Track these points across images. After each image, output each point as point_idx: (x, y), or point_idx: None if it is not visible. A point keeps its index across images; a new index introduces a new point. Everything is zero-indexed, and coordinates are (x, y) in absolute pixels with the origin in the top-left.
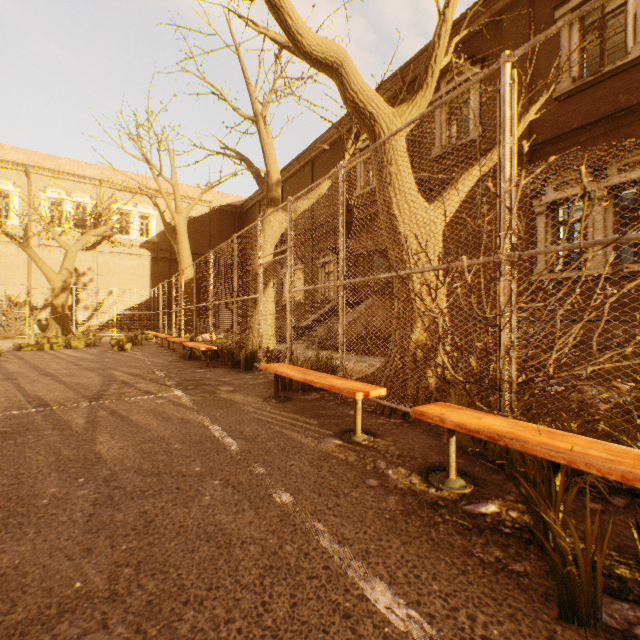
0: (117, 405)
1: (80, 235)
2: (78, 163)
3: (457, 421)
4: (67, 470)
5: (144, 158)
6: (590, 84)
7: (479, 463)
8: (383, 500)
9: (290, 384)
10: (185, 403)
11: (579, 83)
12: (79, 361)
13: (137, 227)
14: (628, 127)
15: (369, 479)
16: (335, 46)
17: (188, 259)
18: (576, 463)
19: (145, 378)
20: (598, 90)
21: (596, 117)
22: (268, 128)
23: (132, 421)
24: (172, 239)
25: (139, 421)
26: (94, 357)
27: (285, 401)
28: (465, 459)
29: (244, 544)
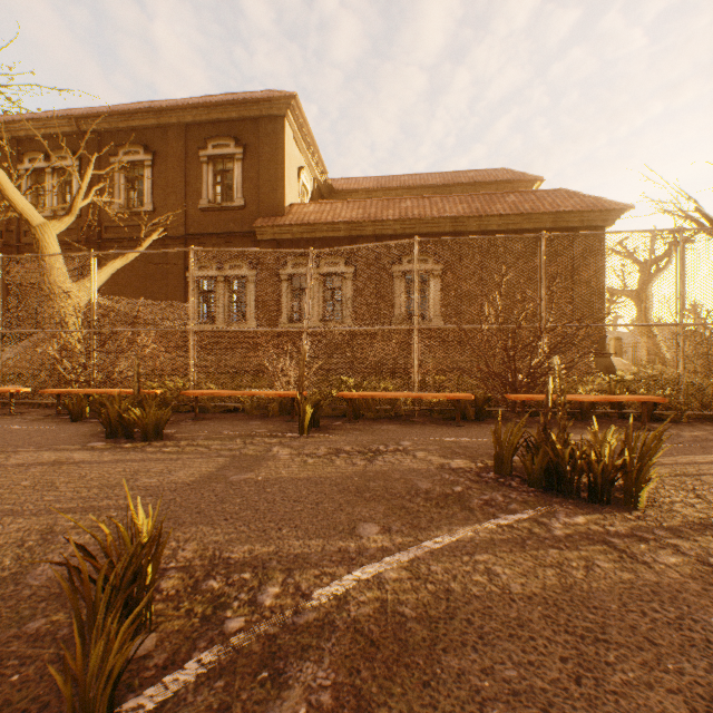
0: None
1: None
2: None
3: (59, 390)
4: None
5: None
6: (218, 209)
7: None
8: (24, 421)
9: None
10: None
11: (212, 206)
12: None
13: None
14: (235, 244)
15: (18, 419)
16: None
17: None
18: (89, 392)
19: None
20: (222, 215)
21: (221, 231)
22: None
23: None
24: None
25: None
26: None
27: None
28: None
29: None
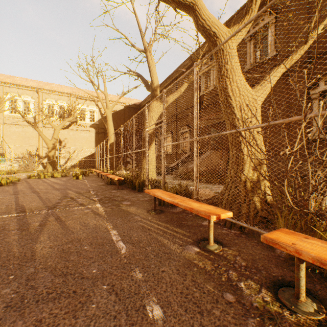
0: (61, 213)
1: (62, 121)
2: (61, 86)
3: (316, 256)
4: (7, 266)
5: (90, 80)
6: None
7: (317, 280)
8: (244, 323)
9: (163, 201)
10: (100, 212)
11: None
12: (54, 184)
13: (88, 117)
14: None
15: (226, 293)
16: None
17: (112, 132)
18: None
19: (83, 195)
20: None
21: None
22: (152, 57)
23: (65, 225)
24: (104, 122)
25: (69, 225)
26: (62, 182)
27: (160, 213)
28: None
29: None
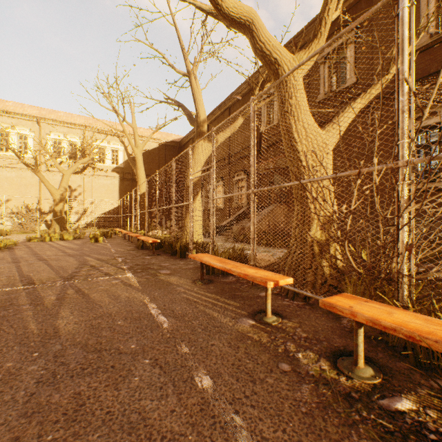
0: (83, 284)
1: (72, 163)
2: (71, 115)
3: (369, 316)
4: (27, 344)
5: (113, 109)
6: None
7: (380, 349)
8: (297, 389)
9: (213, 269)
10: (133, 283)
11: (436, 37)
12: (66, 249)
13: (110, 157)
14: None
15: (282, 363)
16: (247, 8)
17: (143, 178)
18: None
19: (108, 263)
20: None
21: None
22: (197, 82)
23: (90, 298)
24: (132, 165)
25: (95, 298)
26: (77, 246)
27: (208, 283)
28: (366, 344)
29: (163, 440)
